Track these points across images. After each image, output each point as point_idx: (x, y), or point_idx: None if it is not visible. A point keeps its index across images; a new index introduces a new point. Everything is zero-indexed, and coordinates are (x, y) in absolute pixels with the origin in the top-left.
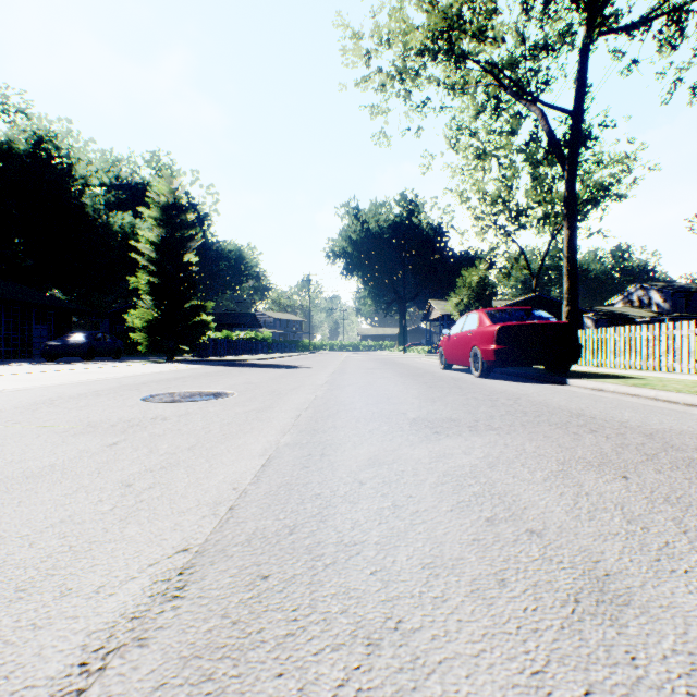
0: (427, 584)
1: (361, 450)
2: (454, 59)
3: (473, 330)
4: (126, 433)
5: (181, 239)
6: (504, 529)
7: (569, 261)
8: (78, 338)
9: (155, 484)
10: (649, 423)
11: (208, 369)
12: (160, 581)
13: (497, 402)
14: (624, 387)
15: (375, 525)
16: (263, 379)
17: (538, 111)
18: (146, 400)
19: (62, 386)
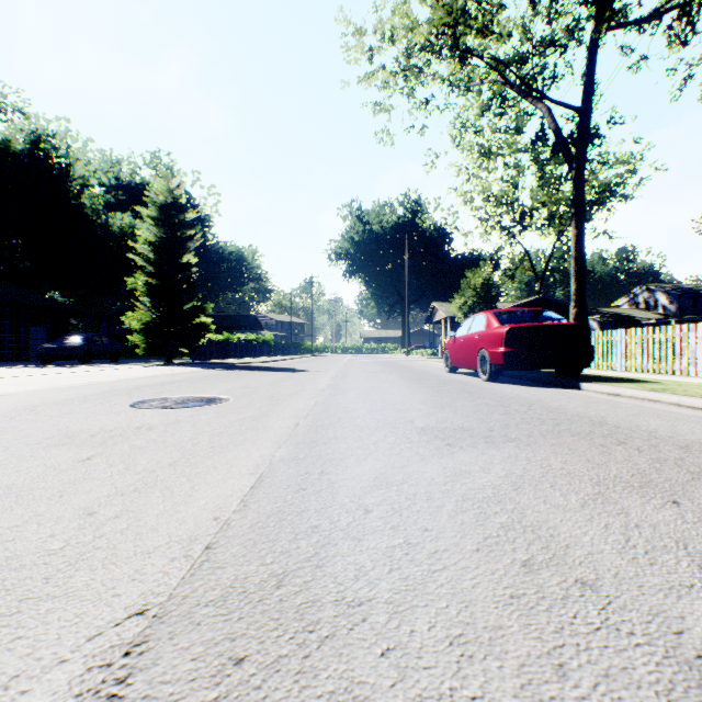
0: (459, 673)
1: (365, 466)
2: (459, 55)
3: (480, 332)
4: (105, 446)
5: (180, 239)
6: (548, 580)
7: (576, 262)
8: (75, 340)
9: (122, 511)
10: (680, 432)
11: (206, 372)
12: (96, 667)
13: (510, 408)
14: (643, 392)
15: (384, 573)
16: (261, 383)
17: (545, 108)
18: (135, 406)
19: (50, 390)
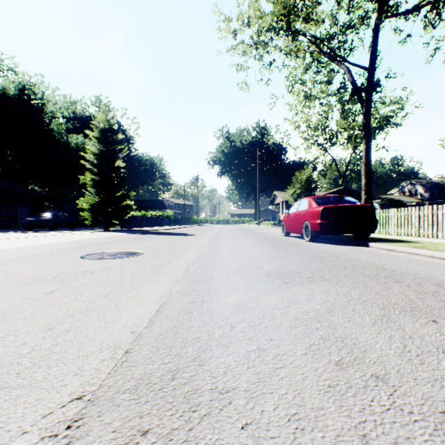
0: (295, 442)
1: (231, 297)
2: (291, 34)
3: (304, 210)
4: (62, 283)
5: (113, 151)
6: (353, 374)
7: (365, 166)
8: (47, 215)
9: (71, 327)
10: (434, 275)
11: (130, 236)
12: (47, 437)
13: (324, 259)
14: (409, 248)
15: (244, 370)
16: (165, 243)
17: (345, 68)
18: (83, 257)
19: (30, 247)
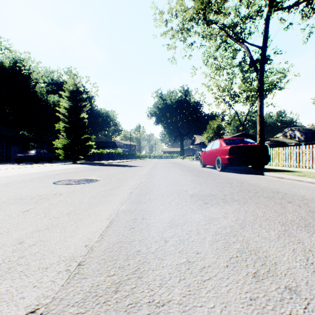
0: None
1: (164, 215)
2: (206, 23)
3: (217, 148)
4: (36, 204)
5: (79, 106)
6: (269, 287)
7: (260, 117)
8: (32, 152)
9: (37, 241)
10: None
11: (91, 167)
12: None
13: (232, 184)
14: (294, 176)
15: (176, 282)
16: (116, 172)
17: (245, 47)
18: (55, 183)
19: (17, 175)
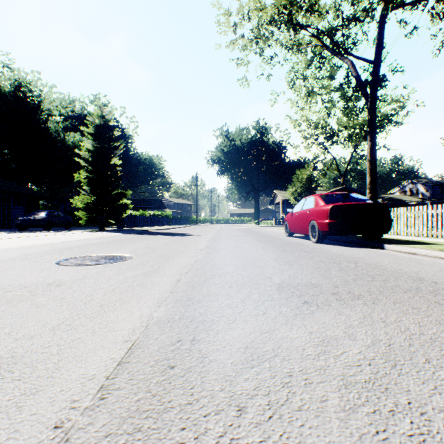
0: None
1: (235, 331)
2: (293, 27)
3: (311, 209)
4: (8, 304)
5: (109, 148)
6: None
7: (370, 163)
8: (41, 215)
9: None
10: None
11: (124, 236)
12: None
13: (341, 265)
14: (435, 252)
15: None
16: (159, 244)
17: (349, 62)
18: (59, 263)
19: (6, 250)
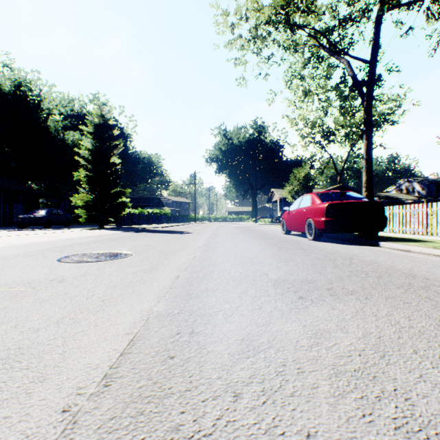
0: None
1: (232, 324)
2: (290, 27)
3: (307, 207)
4: (13, 299)
5: (108, 147)
6: None
7: (366, 162)
8: (41, 213)
9: None
10: None
11: (123, 234)
12: None
13: (337, 262)
14: (429, 249)
15: None
16: (158, 242)
17: (346, 62)
18: (60, 260)
19: (8, 247)
